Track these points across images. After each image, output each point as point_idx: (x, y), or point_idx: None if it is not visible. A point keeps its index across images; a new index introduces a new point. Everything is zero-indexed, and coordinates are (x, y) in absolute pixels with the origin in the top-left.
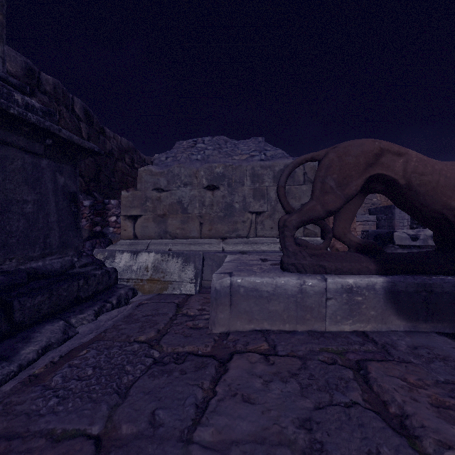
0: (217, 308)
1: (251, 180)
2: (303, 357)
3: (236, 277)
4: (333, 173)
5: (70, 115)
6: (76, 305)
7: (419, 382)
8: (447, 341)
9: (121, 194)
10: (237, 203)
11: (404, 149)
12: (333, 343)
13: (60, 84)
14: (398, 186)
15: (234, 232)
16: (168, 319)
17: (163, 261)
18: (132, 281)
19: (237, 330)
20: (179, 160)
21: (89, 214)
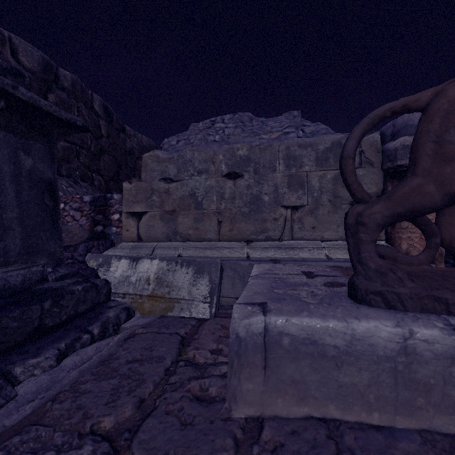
0: (240, 372)
1: (285, 164)
2: None
3: (275, 317)
4: None
5: (88, 112)
6: (35, 339)
7: None
8: None
9: (123, 186)
10: (266, 195)
11: None
12: None
13: (79, 80)
14: None
15: (263, 232)
16: (163, 372)
17: (168, 272)
18: (129, 297)
19: (276, 415)
20: (192, 142)
21: (90, 211)
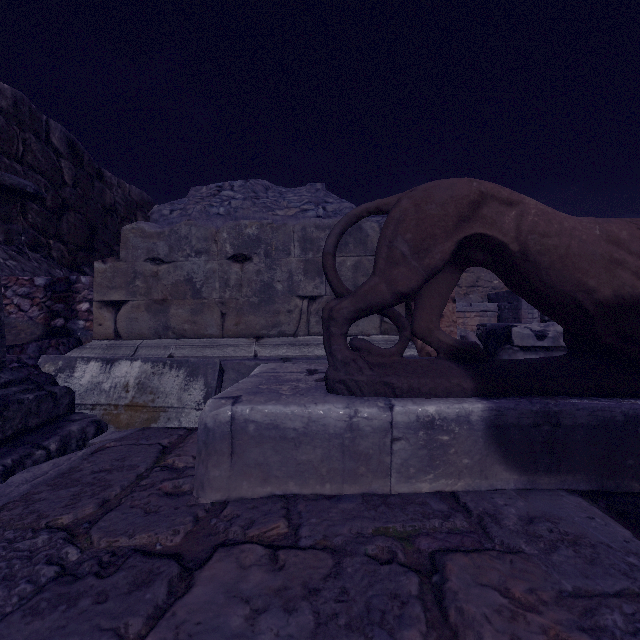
0: (208, 460)
1: (301, 247)
2: (341, 551)
3: (242, 406)
4: (407, 232)
5: (42, 147)
6: None
7: (530, 596)
8: (581, 505)
9: (95, 267)
10: (279, 283)
11: (517, 195)
12: (400, 516)
13: (26, 99)
14: (509, 254)
15: (275, 327)
16: (134, 477)
17: (154, 375)
18: (100, 409)
19: (242, 497)
20: (190, 214)
21: (45, 298)
